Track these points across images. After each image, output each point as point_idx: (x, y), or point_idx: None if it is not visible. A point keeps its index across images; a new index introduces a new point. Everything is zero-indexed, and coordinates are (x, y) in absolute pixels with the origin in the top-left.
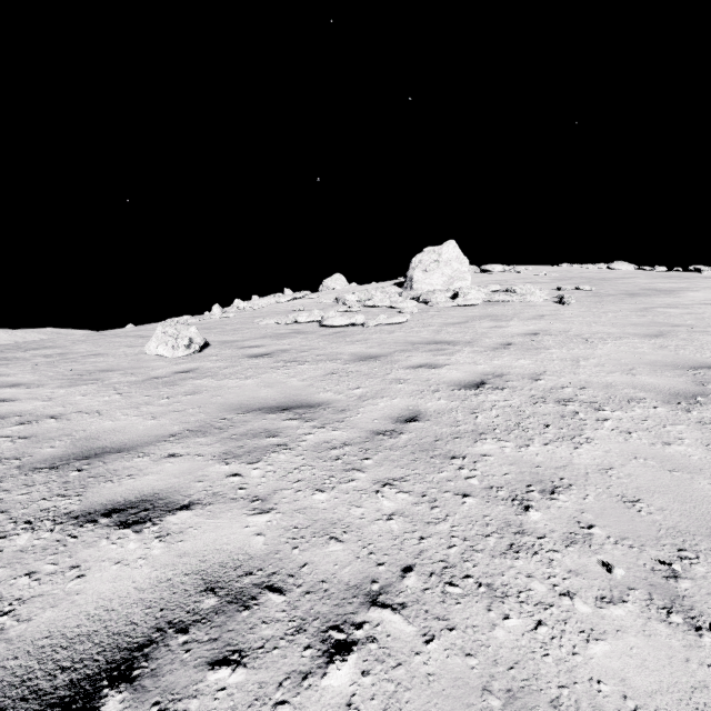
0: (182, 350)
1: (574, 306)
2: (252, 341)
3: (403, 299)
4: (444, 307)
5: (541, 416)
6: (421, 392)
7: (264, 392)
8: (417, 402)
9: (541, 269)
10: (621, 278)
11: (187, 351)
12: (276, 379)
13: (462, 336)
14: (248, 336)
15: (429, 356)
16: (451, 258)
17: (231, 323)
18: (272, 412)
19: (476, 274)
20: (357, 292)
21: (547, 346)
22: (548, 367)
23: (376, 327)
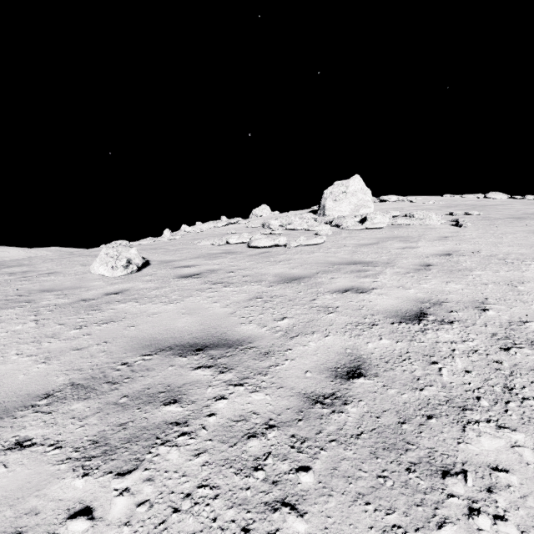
0: (121, 270)
1: (471, 228)
2: (187, 261)
3: (318, 223)
4: (354, 229)
5: (528, 371)
6: (356, 326)
7: (182, 322)
8: (354, 342)
9: (429, 199)
10: (500, 205)
11: (125, 271)
12: (198, 304)
13: (378, 256)
14: (185, 255)
15: (352, 277)
16: (357, 189)
17: (175, 244)
18: (183, 354)
19: (375, 203)
20: (279, 218)
21: (468, 267)
22: (485, 292)
23: (296, 247)
